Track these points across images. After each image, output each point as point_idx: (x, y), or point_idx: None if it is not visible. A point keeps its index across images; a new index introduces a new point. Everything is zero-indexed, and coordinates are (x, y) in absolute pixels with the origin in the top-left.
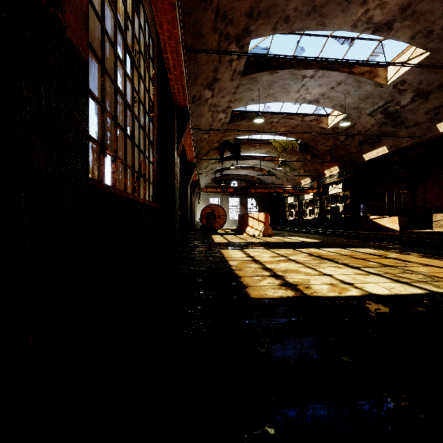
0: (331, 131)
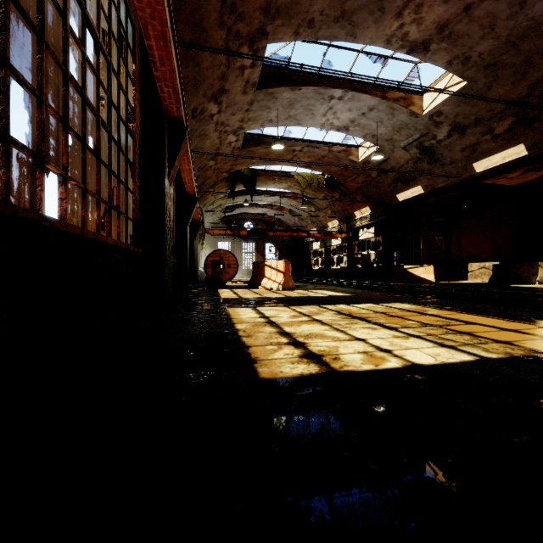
0: (362, 165)
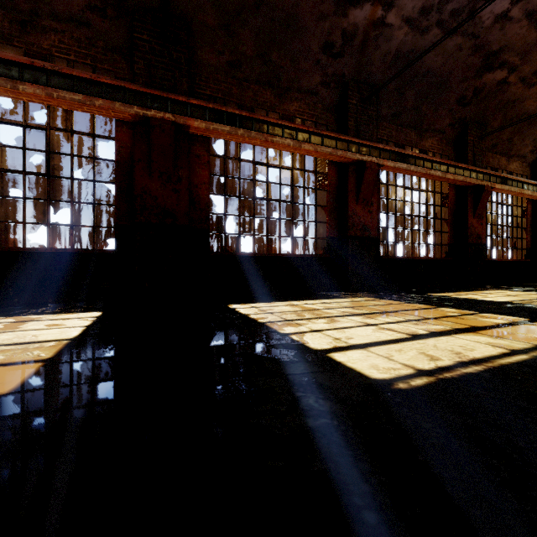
0: None
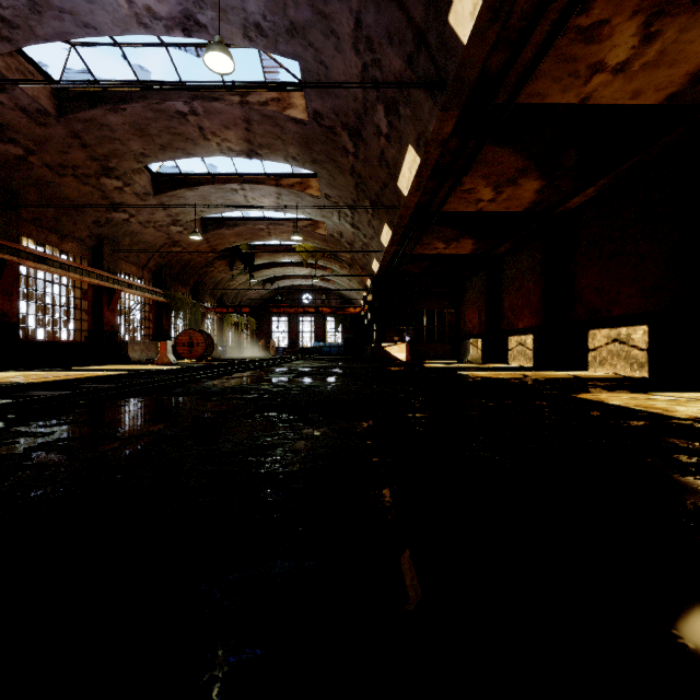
0: (332, 238)
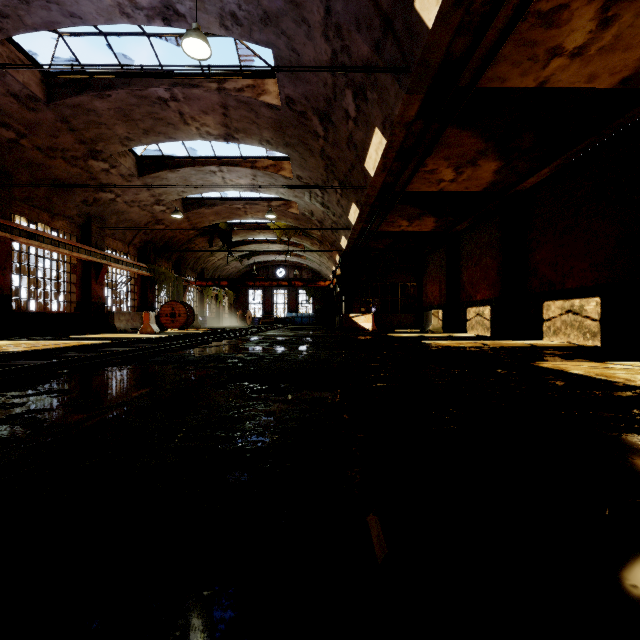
0: (304, 216)
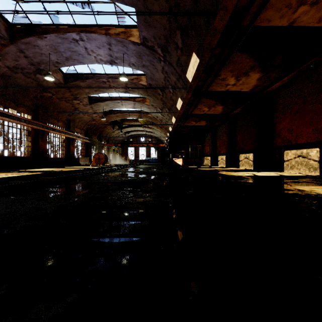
0: (154, 118)
